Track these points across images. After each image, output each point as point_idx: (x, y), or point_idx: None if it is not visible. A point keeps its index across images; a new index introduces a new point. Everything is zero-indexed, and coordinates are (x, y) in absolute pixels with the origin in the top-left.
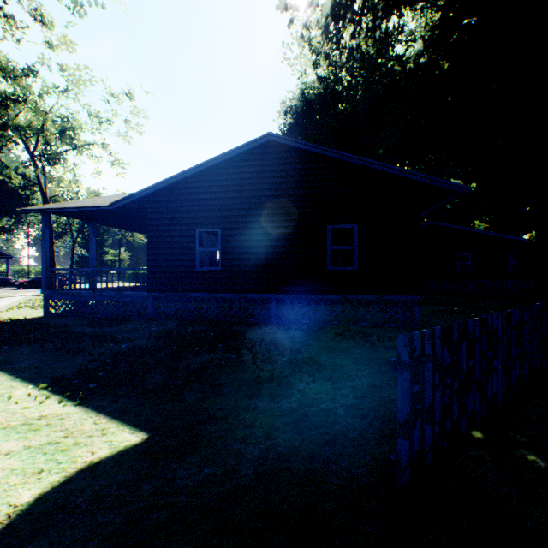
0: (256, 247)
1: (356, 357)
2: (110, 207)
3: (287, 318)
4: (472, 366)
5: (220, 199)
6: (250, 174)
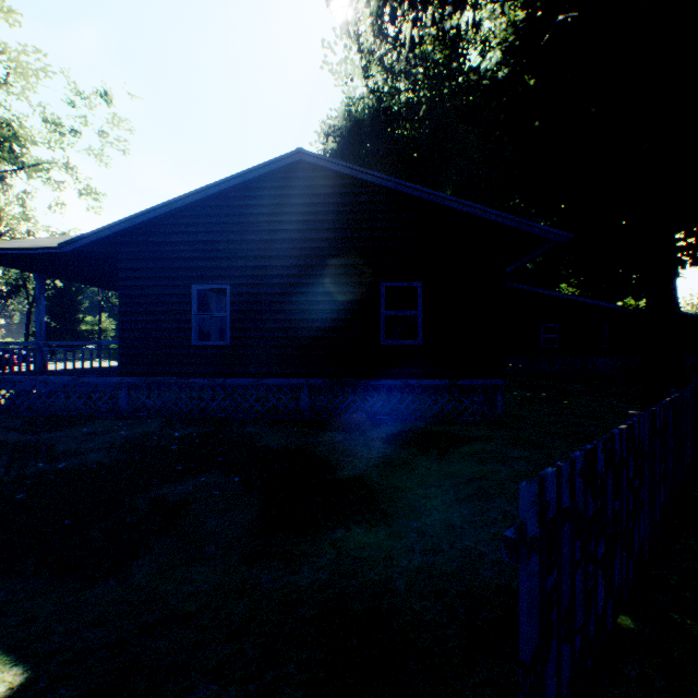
0: (281, 313)
1: (422, 474)
2: (59, 250)
3: (325, 413)
4: (618, 508)
5: (229, 243)
6: (272, 207)
